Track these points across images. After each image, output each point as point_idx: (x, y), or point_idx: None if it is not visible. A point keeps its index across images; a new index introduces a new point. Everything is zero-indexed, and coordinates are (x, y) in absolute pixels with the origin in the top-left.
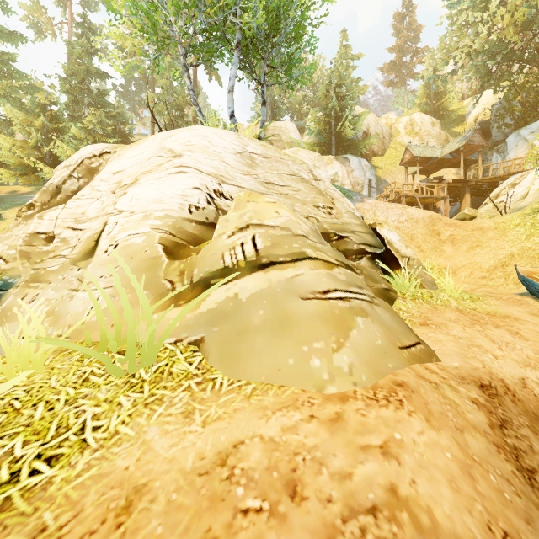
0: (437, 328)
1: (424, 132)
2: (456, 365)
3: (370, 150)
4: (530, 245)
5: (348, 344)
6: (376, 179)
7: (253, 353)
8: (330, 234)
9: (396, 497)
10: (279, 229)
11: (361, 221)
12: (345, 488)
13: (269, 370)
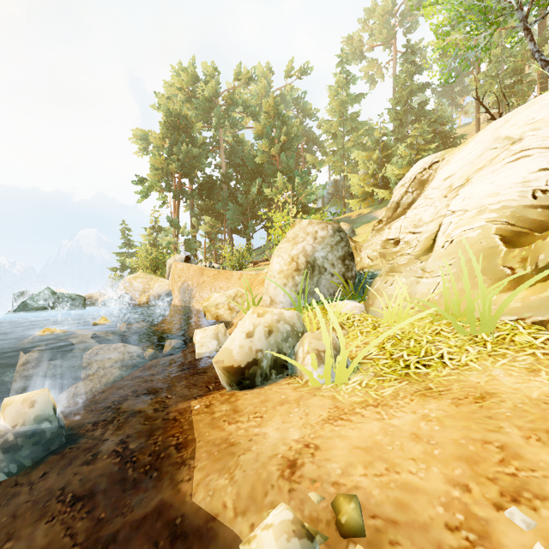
0: None
1: None
2: None
3: None
4: None
5: None
6: None
7: None
8: None
9: None
10: None
11: None
12: None
13: None
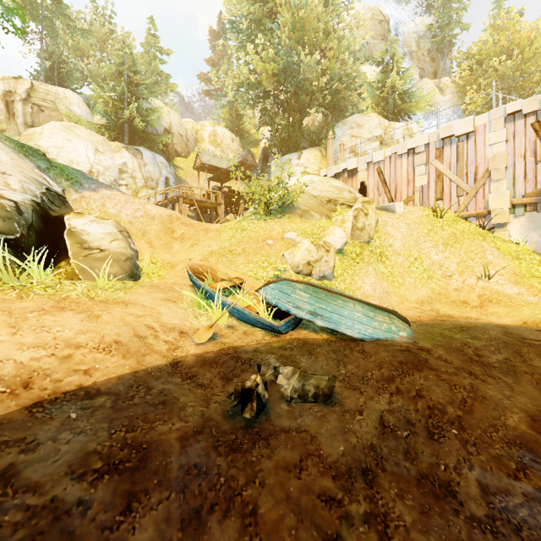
0: None
1: (225, 145)
2: None
3: (174, 149)
4: (227, 244)
5: None
6: (176, 179)
7: None
8: None
9: None
10: None
11: None
12: None
13: None
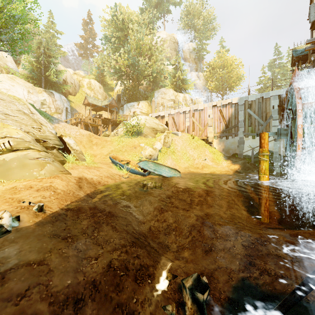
0: (75, 169)
1: (96, 90)
2: (76, 175)
3: (68, 91)
4: (117, 147)
5: (44, 169)
6: (70, 108)
7: (14, 173)
8: (40, 140)
9: (51, 186)
10: (19, 139)
11: (55, 135)
12: (42, 186)
13: (20, 176)
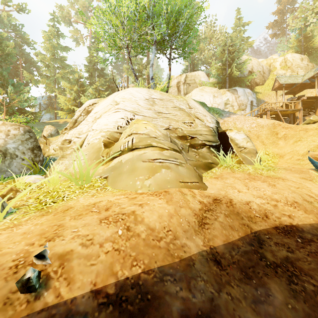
0: (220, 179)
1: (295, 66)
2: (212, 192)
3: (254, 82)
4: None
5: (152, 177)
6: (257, 100)
7: (121, 180)
8: (187, 136)
9: (133, 213)
10: (144, 135)
11: (209, 129)
12: (121, 210)
13: (124, 185)
